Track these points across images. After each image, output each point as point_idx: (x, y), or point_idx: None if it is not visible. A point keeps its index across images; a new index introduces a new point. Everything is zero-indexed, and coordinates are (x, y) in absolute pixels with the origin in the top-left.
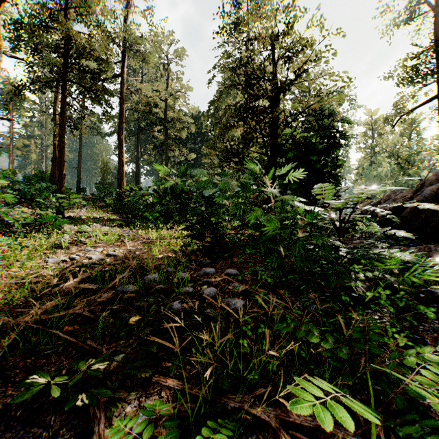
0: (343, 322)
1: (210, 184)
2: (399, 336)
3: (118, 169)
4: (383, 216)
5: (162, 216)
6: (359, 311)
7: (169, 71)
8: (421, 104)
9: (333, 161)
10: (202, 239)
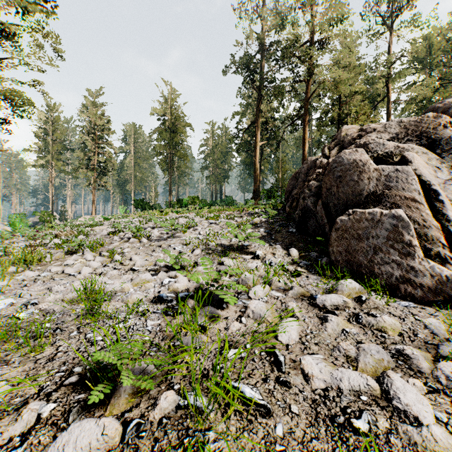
0: None
1: None
2: None
3: None
4: None
5: None
6: None
7: None
8: None
9: None
10: None
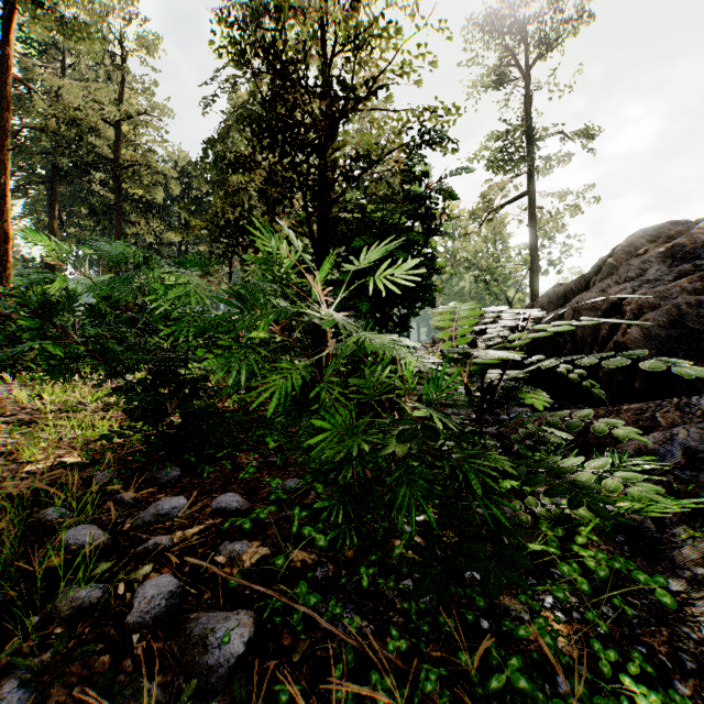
0: (530, 693)
1: (161, 286)
2: (633, 681)
3: None
4: None
5: None
6: (528, 602)
7: (123, 70)
8: (511, 200)
9: (431, 260)
10: (154, 424)
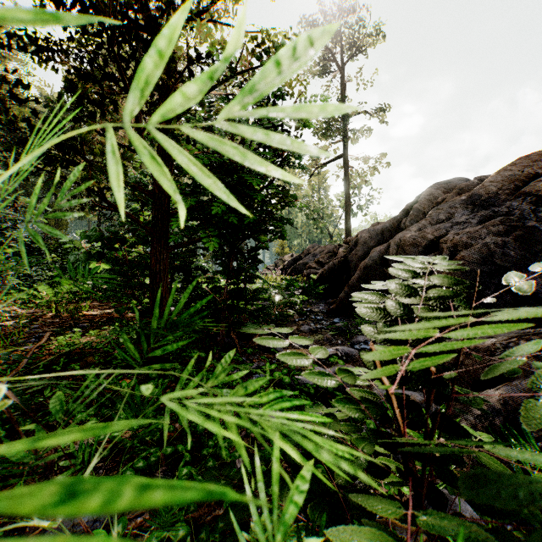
0: None
1: None
2: None
3: None
4: (317, 278)
5: None
6: None
7: None
8: (332, 160)
9: (283, 192)
10: None
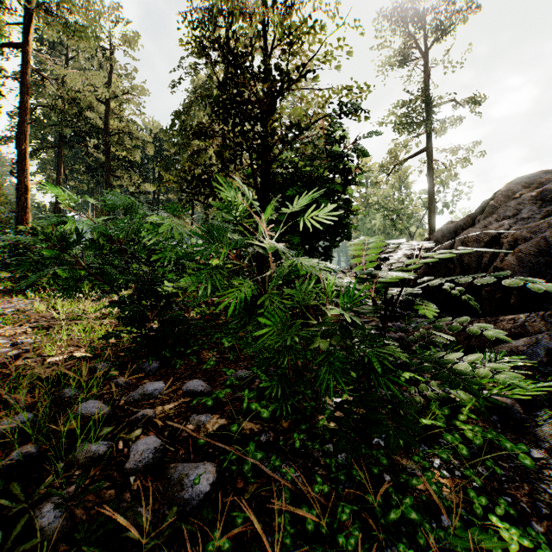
0: (419, 522)
1: (148, 226)
2: (499, 519)
3: (17, 196)
4: None
5: (90, 275)
6: (420, 462)
7: (112, 60)
8: (413, 155)
9: (348, 204)
10: (140, 328)
